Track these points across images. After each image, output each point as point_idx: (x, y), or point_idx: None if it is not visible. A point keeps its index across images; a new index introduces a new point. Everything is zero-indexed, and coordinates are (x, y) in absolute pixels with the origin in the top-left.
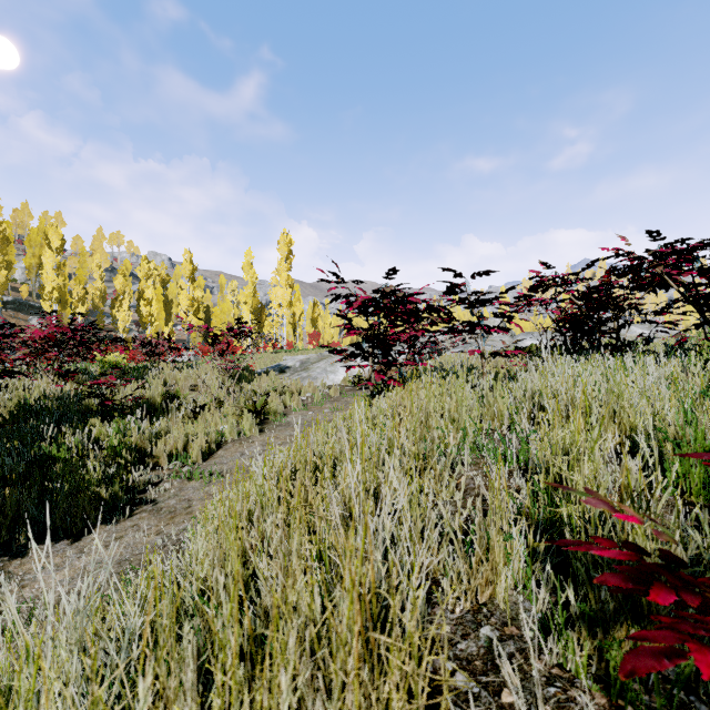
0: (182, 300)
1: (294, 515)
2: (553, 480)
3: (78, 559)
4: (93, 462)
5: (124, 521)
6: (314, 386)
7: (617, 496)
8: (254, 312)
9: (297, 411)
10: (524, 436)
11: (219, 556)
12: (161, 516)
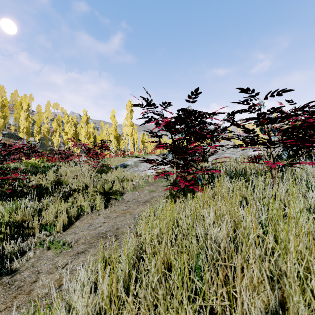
0: (82, 132)
1: None
2: None
3: None
4: None
5: None
6: (140, 176)
7: None
8: (115, 138)
9: (130, 191)
10: None
11: None
12: (9, 292)
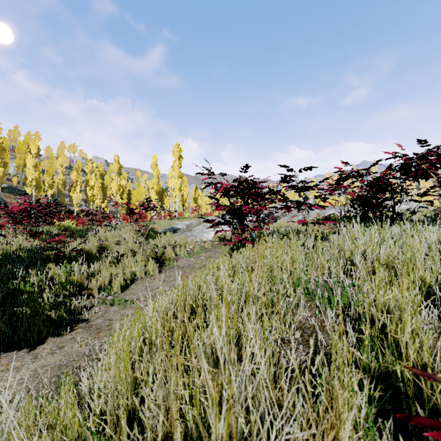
0: (113, 186)
1: (171, 362)
2: (378, 332)
3: (32, 363)
4: (47, 294)
5: (66, 335)
6: (195, 241)
7: (438, 351)
8: (158, 194)
9: (184, 257)
10: (343, 285)
11: (113, 388)
12: (91, 331)
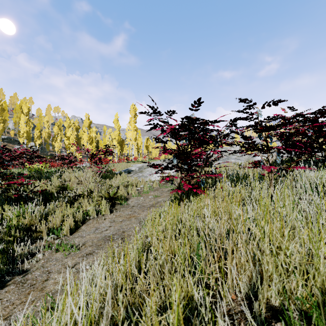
0: (84, 137)
1: None
2: None
3: None
4: None
5: None
6: (145, 181)
7: None
8: (119, 143)
9: (134, 196)
10: None
11: None
12: (22, 290)
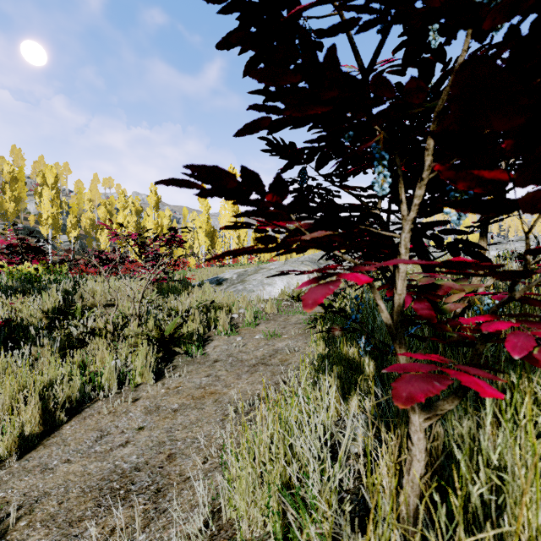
0: (148, 224)
1: None
2: None
3: None
4: None
5: None
6: (248, 301)
7: None
8: (208, 235)
9: (223, 335)
10: None
11: None
12: None
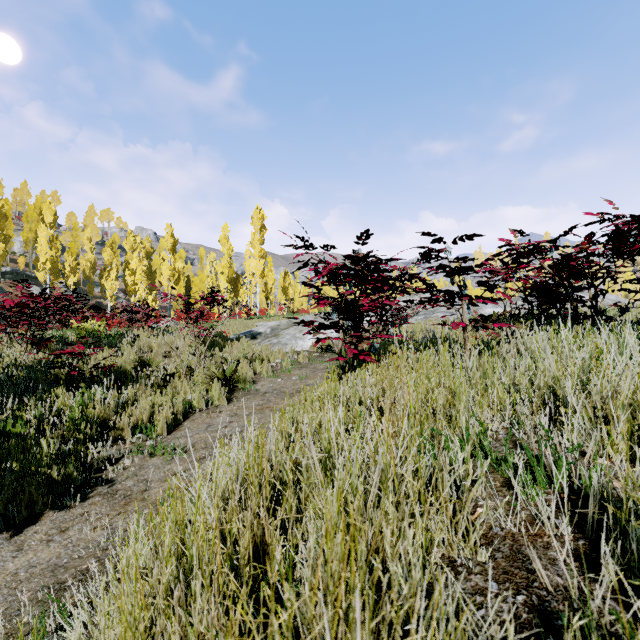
0: (164, 270)
1: None
2: None
3: (12, 560)
4: (49, 438)
5: (74, 508)
6: (283, 352)
7: None
8: (230, 281)
9: (267, 378)
10: (553, 446)
11: None
12: (115, 501)
